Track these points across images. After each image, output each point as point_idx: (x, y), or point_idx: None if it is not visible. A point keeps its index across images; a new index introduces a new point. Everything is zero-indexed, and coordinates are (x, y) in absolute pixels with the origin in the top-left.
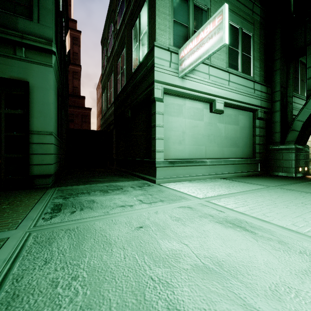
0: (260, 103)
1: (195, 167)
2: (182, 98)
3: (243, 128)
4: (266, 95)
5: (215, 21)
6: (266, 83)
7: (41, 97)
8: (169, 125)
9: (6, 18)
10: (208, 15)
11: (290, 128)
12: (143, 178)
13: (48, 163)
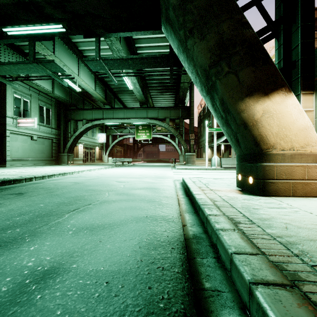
0: (55, 136)
1: (24, 161)
2: (18, 135)
3: (47, 146)
4: (57, 133)
5: (32, 120)
6: (58, 128)
7: None
8: (12, 145)
9: None
10: (30, 103)
11: (66, 147)
12: None
13: None
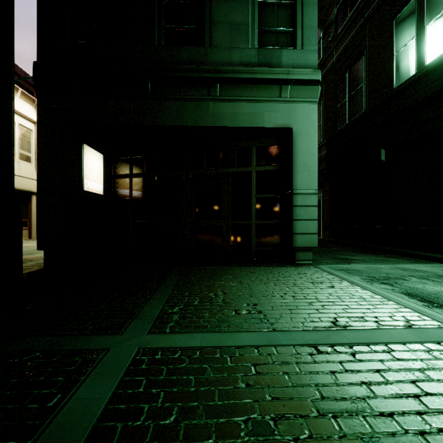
0: None
1: None
2: None
3: None
4: None
5: None
6: None
7: (305, 146)
8: None
9: (271, 55)
10: None
11: None
12: (436, 259)
13: (312, 231)
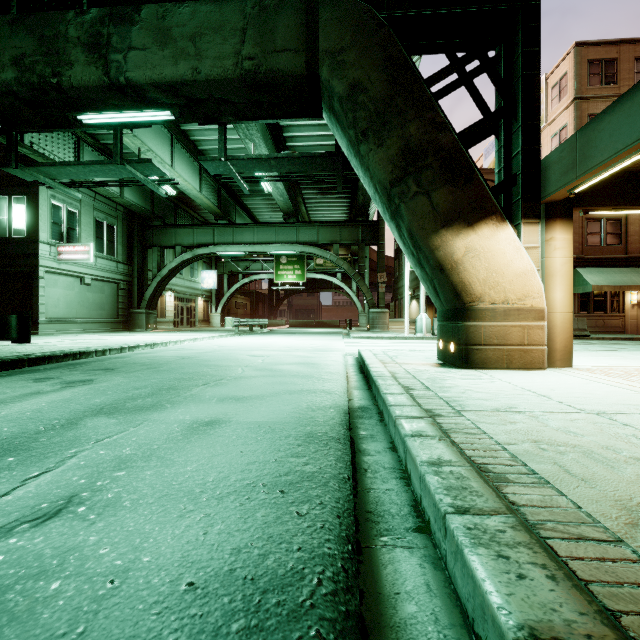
0: (123, 278)
1: (69, 325)
2: (58, 275)
3: (109, 296)
4: (128, 272)
5: (86, 247)
6: (128, 262)
7: None
8: (48, 294)
9: None
10: (79, 215)
11: (143, 298)
12: None
13: None
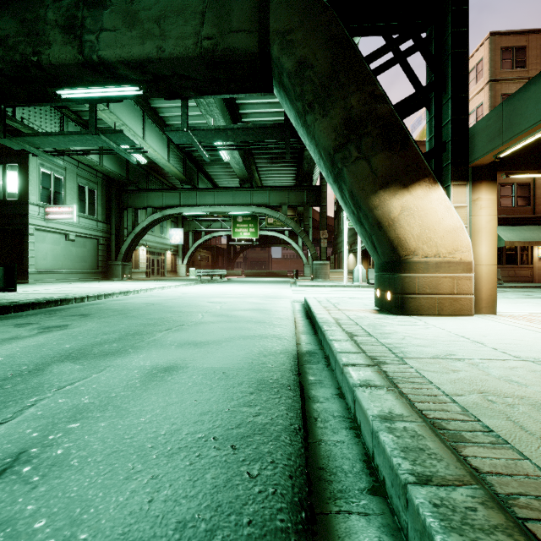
0: (102, 234)
1: (55, 275)
2: (46, 232)
3: (90, 250)
4: (106, 229)
5: (70, 208)
6: (107, 221)
7: None
8: (37, 248)
9: None
10: (64, 181)
11: (120, 252)
12: None
13: None
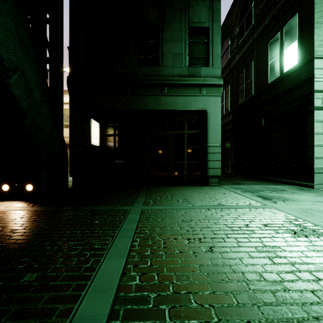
0: None
1: None
2: None
3: None
4: None
5: None
6: None
7: (214, 120)
8: None
9: (195, 70)
10: None
11: None
12: (288, 183)
13: (218, 167)
